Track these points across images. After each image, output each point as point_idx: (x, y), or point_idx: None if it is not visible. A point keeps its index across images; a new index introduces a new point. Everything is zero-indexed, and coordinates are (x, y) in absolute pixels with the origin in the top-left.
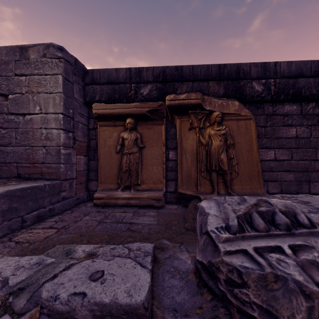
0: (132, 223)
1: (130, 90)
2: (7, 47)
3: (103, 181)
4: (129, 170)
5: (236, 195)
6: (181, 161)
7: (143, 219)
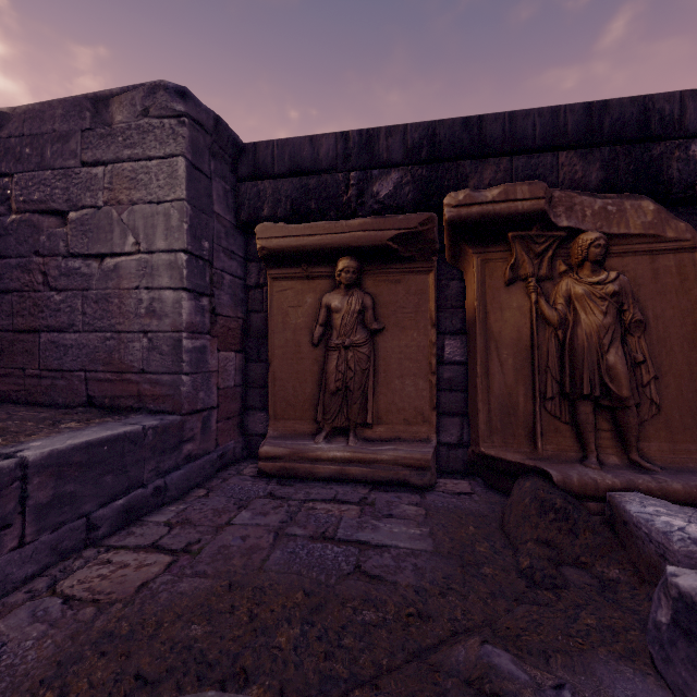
0: (363, 543)
1: (345, 188)
2: (65, 100)
3: (280, 414)
4: (345, 388)
5: (660, 472)
6: (487, 369)
7: (390, 530)
